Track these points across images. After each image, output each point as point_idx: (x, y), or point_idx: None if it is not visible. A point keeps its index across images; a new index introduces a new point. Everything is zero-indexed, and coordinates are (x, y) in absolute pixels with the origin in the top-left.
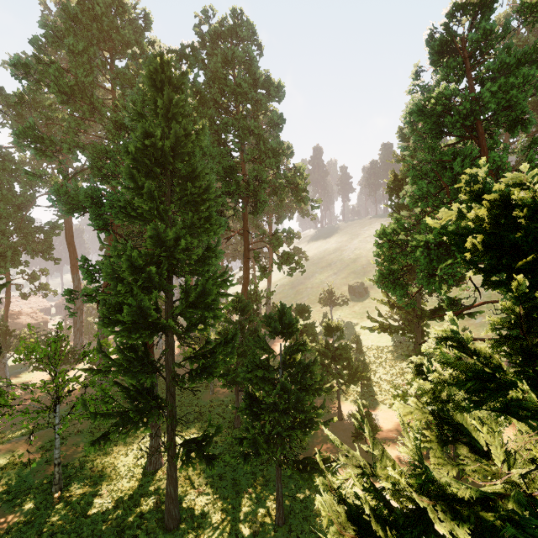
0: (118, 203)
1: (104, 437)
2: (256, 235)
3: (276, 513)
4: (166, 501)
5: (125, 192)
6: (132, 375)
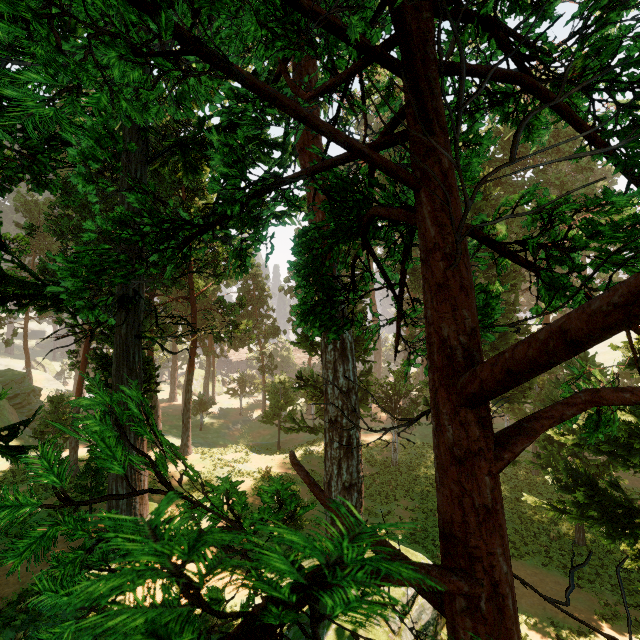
0: None
1: None
2: None
3: (576, 533)
4: None
5: None
6: None
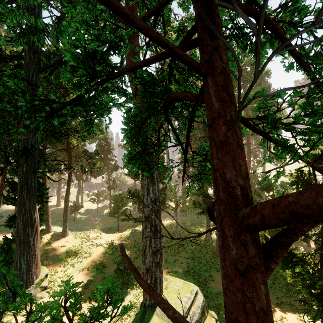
0: (200, 139)
1: (200, 213)
2: (254, 144)
3: None
4: (216, 245)
5: (203, 136)
6: (205, 197)
